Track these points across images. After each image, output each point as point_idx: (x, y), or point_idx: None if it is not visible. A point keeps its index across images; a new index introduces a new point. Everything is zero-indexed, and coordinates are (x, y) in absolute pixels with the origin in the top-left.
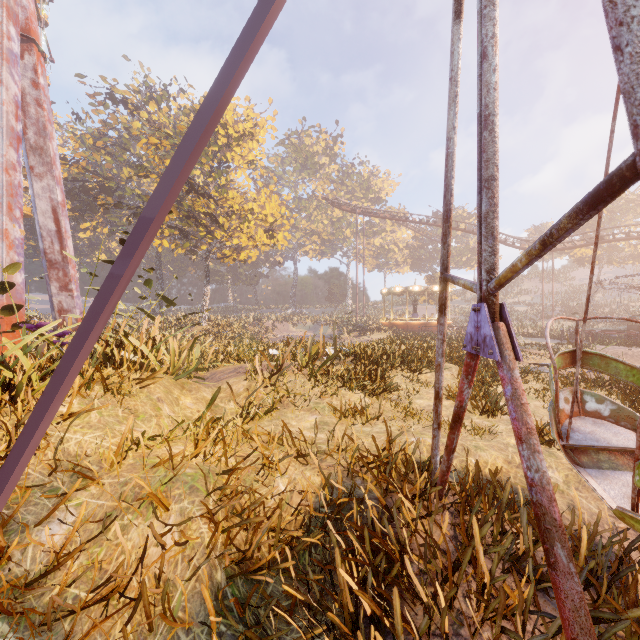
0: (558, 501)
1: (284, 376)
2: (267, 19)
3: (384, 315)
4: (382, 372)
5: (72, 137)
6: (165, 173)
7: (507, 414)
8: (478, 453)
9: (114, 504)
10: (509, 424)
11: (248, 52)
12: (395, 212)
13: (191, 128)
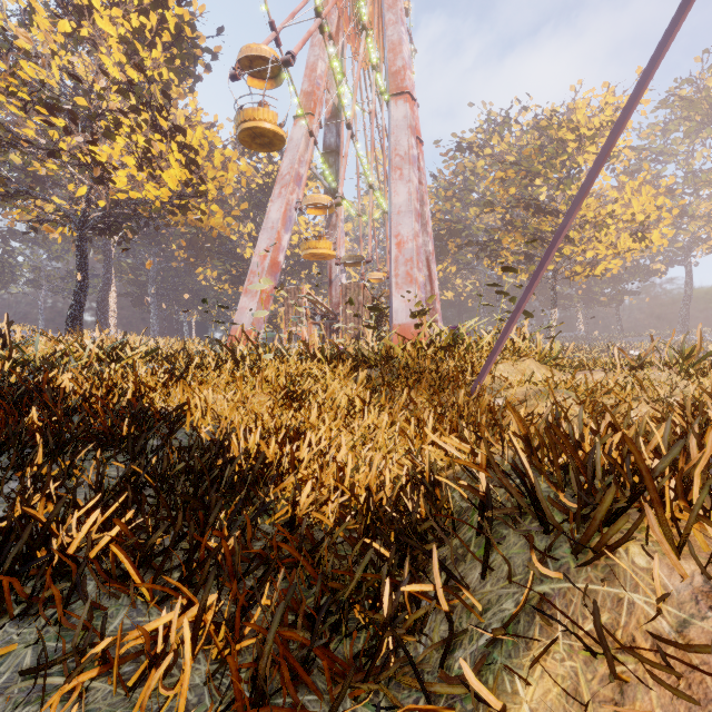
0: None
1: (646, 370)
2: (616, 138)
3: None
4: None
5: (430, 196)
6: (560, 226)
7: None
8: None
9: (523, 398)
10: None
11: (605, 157)
12: None
13: (574, 202)
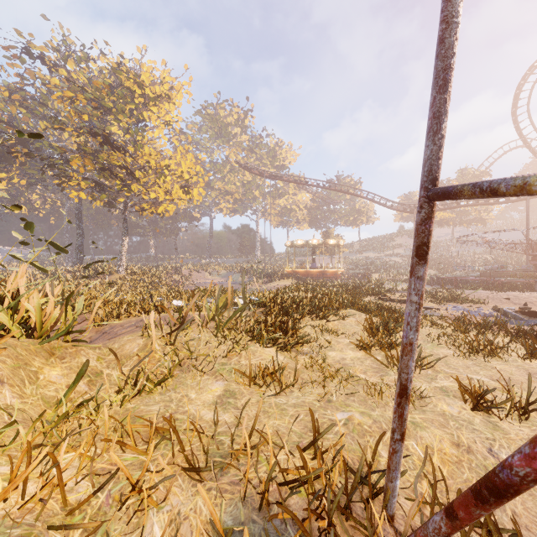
0: (529, 502)
1: (187, 332)
2: None
3: (288, 264)
4: (293, 323)
5: None
6: None
7: (424, 367)
8: (418, 433)
9: None
10: (430, 381)
11: None
12: (297, 176)
13: None
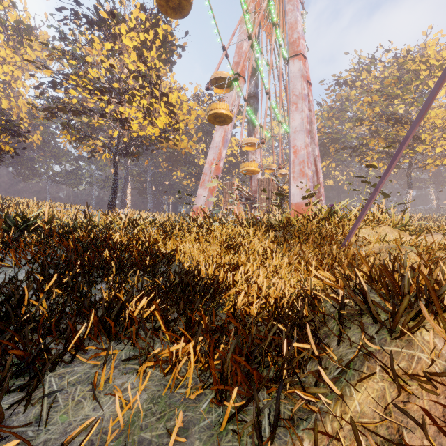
0: None
1: None
2: (444, 79)
3: None
4: None
5: (316, 117)
6: (403, 139)
7: None
8: None
9: (378, 251)
10: None
11: (436, 92)
12: None
13: (413, 123)
